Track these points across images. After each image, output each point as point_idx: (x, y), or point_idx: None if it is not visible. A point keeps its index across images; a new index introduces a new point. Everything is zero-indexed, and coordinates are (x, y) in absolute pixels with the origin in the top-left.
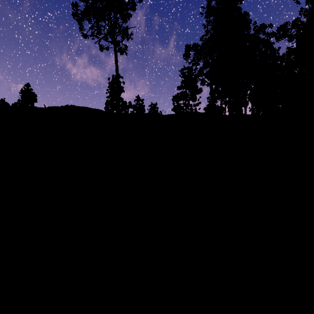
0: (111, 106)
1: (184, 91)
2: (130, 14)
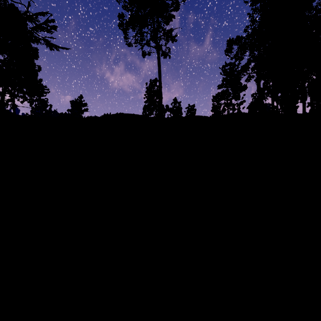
0: (148, 110)
1: (225, 90)
2: (173, 15)
